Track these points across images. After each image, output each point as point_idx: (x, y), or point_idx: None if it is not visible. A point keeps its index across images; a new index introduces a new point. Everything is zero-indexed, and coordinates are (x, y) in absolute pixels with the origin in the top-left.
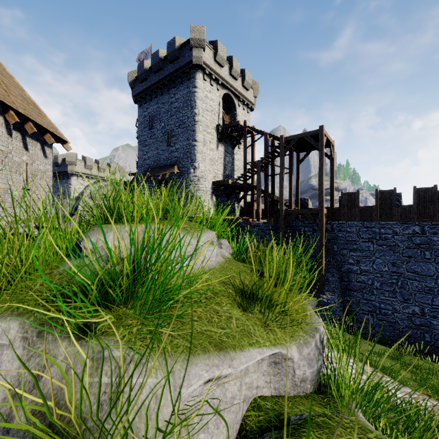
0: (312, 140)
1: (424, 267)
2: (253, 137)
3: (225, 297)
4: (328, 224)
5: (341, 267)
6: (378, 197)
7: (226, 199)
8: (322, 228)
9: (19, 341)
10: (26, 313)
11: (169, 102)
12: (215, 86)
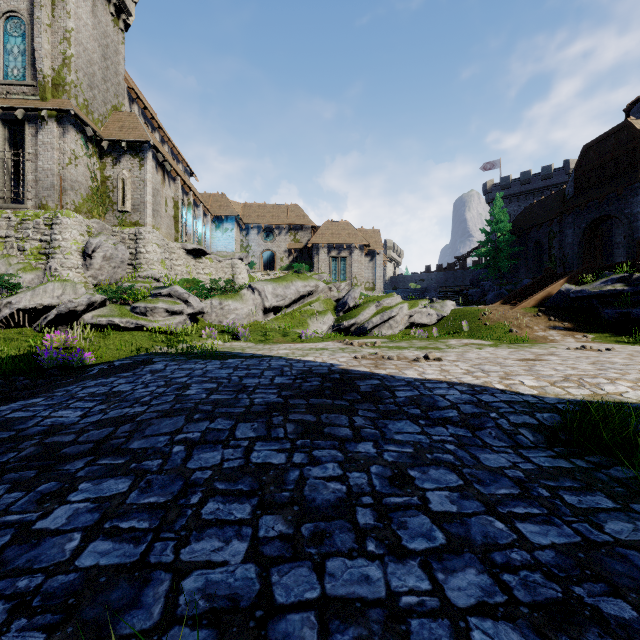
0: None
1: None
2: None
3: None
4: None
5: None
6: None
7: None
8: None
9: None
10: None
11: None
12: None
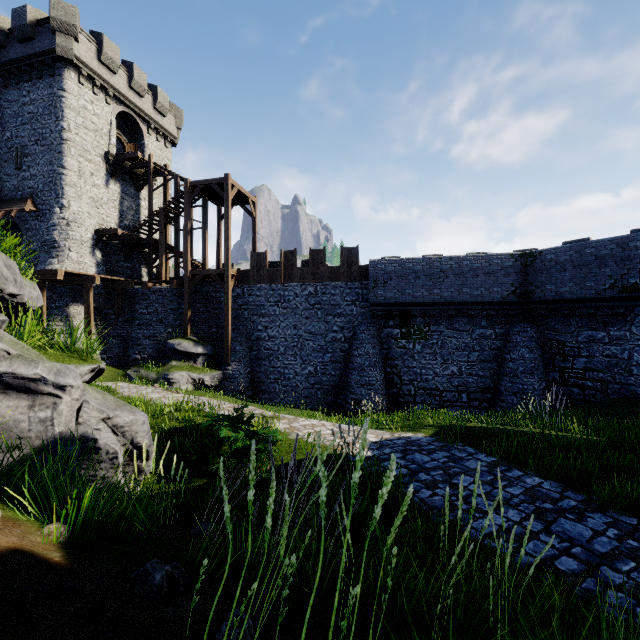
0: (219, 189)
1: (317, 326)
2: (166, 179)
3: None
4: (239, 288)
5: (252, 336)
6: (283, 258)
7: (124, 259)
8: (228, 290)
9: None
10: None
11: (19, 102)
12: (103, 96)
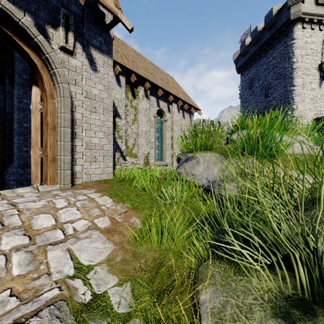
0: None
1: None
2: None
3: (310, 164)
4: None
5: None
6: None
7: None
8: None
9: (219, 159)
10: (219, 154)
11: (266, 62)
12: (317, 28)
